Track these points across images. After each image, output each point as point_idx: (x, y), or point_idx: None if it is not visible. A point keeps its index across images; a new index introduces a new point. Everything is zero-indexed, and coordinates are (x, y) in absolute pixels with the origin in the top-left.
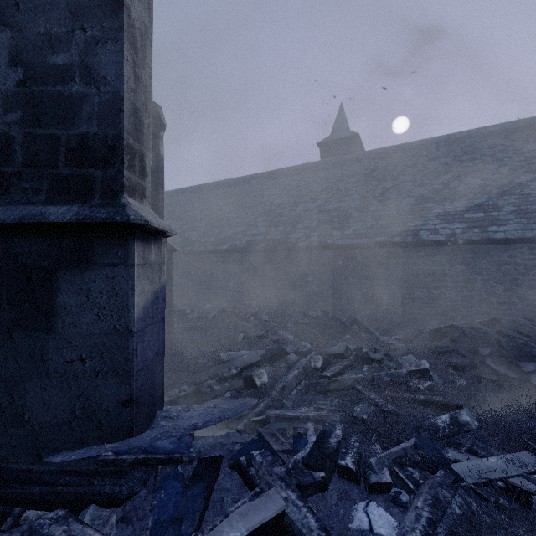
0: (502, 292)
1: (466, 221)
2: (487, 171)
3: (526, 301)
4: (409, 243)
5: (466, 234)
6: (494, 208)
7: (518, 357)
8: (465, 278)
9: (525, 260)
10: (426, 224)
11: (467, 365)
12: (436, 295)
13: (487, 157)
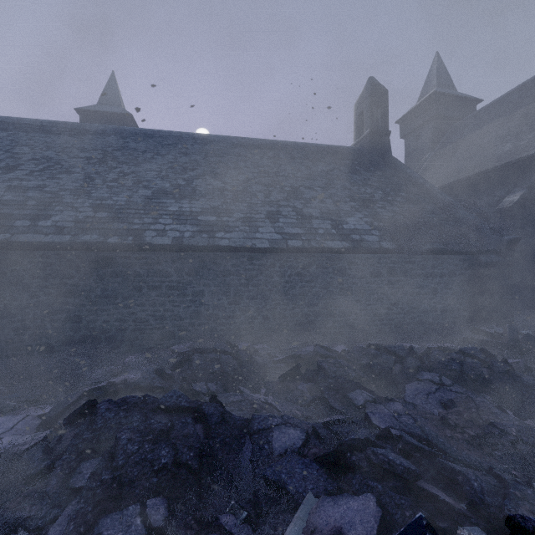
0: (228, 305)
1: (198, 224)
2: (229, 176)
3: (247, 313)
4: (129, 245)
5: (194, 238)
6: (226, 213)
7: (126, 485)
8: (193, 291)
9: (246, 270)
10: (156, 223)
11: (35, 529)
12: (163, 313)
13: (232, 163)
